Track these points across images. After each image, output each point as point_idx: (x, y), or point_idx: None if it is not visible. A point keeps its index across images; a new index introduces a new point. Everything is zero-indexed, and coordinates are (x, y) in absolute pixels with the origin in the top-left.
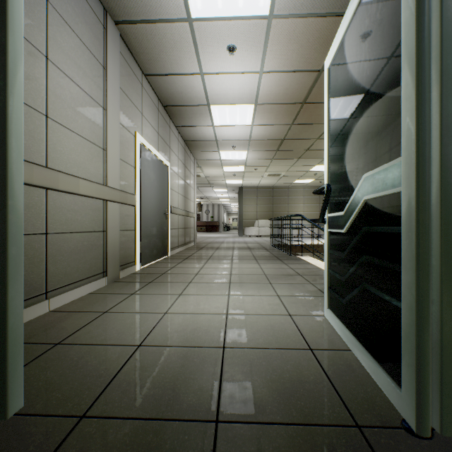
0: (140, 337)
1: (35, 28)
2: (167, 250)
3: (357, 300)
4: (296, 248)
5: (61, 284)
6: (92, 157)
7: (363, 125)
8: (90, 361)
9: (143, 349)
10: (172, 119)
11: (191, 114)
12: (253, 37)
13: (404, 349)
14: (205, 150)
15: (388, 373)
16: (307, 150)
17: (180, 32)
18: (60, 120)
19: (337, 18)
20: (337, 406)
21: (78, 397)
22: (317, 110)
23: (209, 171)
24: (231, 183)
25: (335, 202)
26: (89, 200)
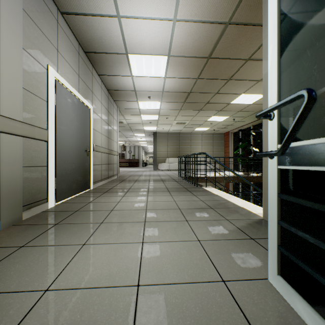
0: None
1: None
2: (89, 184)
3: None
4: (199, 179)
5: None
6: None
7: None
8: None
9: None
10: (95, 66)
11: (111, 63)
12: None
13: None
14: (126, 100)
15: None
16: (207, 102)
17: None
18: None
19: None
20: None
21: None
22: (219, 66)
23: (130, 119)
24: (148, 129)
25: None
26: None
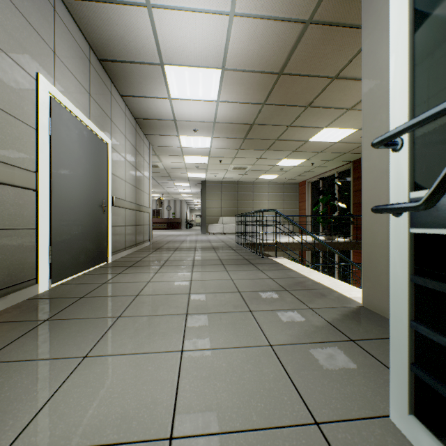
0: None
1: None
2: (107, 254)
3: None
4: (265, 246)
5: None
6: None
7: None
8: None
9: None
10: (115, 82)
11: (139, 78)
12: None
13: None
14: (162, 133)
15: None
16: (277, 139)
17: None
18: None
19: None
20: None
21: None
22: (294, 86)
23: (168, 162)
24: (193, 176)
25: None
26: None
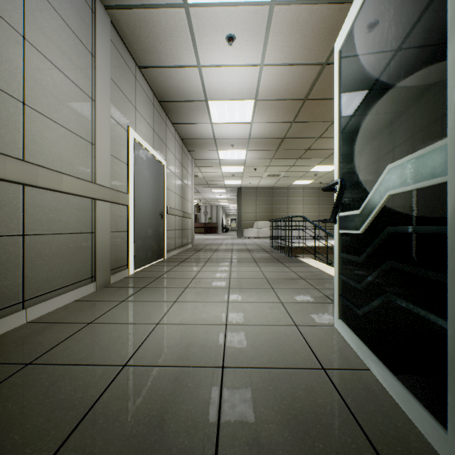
0: (126, 354)
1: (9, 3)
2: (163, 252)
3: (378, 312)
4: (297, 250)
5: (41, 292)
6: (79, 152)
7: (386, 107)
8: (64, 388)
9: (129, 370)
10: (169, 115)
11: (188, 111)
12: (254, 25)
13: (451, 381)
14: (203, 149)
15: (423, 406)
16: (308, 149)
17: (175, 19)
18: (40, 109)
19: (344, 5)
20: (364, 449)
21: (41, 439)
22: (319, 107)
23: (207, 172)
24: (229, 183)
25: (348, 199)
26: (75, 198)
